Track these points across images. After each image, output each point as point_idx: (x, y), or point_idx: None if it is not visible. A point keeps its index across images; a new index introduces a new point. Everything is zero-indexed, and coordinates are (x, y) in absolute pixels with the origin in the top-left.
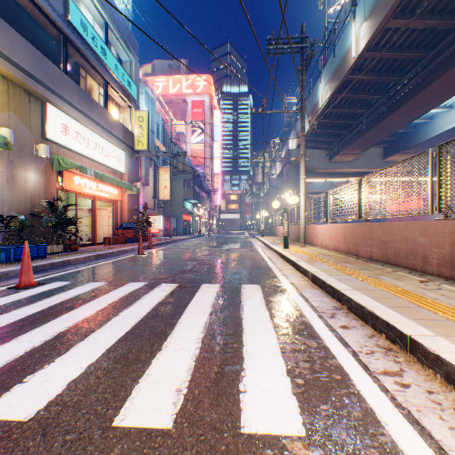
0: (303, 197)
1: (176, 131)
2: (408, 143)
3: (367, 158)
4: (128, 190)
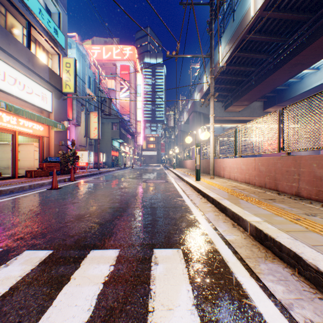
0: (212, 133)
1: (108, 88)
2: (283, 97)
3: (252, 109)
4: (54, 128)
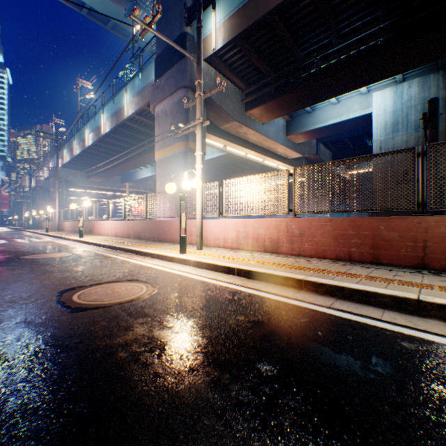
0: (58, 209)
1: None
2: (131, 179)
3: (113, 182)
4: None
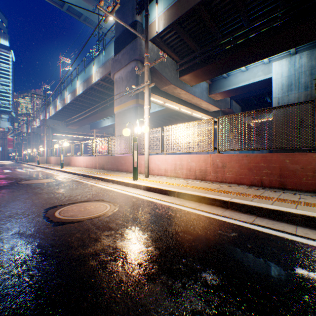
0: (46, 148)
1: None
2: (97, 127)
3: (84, 129)
4: None
